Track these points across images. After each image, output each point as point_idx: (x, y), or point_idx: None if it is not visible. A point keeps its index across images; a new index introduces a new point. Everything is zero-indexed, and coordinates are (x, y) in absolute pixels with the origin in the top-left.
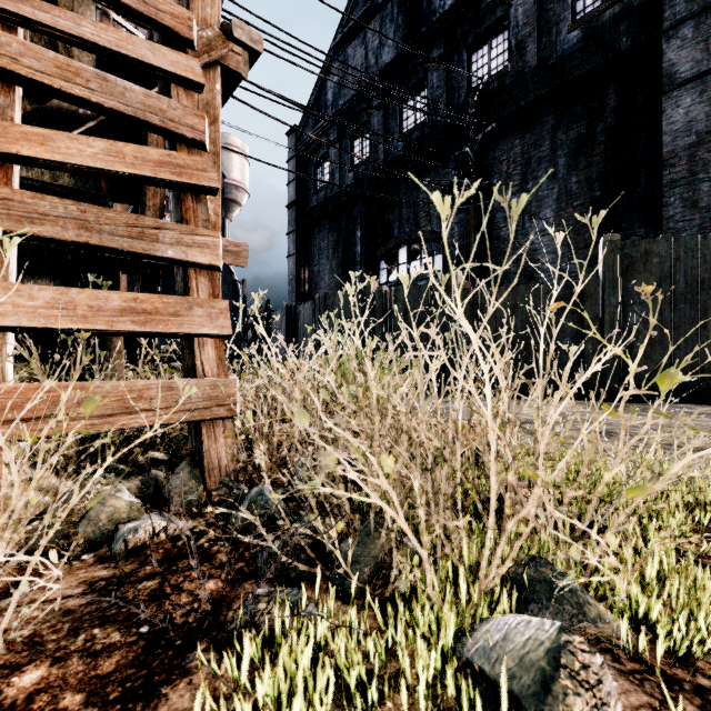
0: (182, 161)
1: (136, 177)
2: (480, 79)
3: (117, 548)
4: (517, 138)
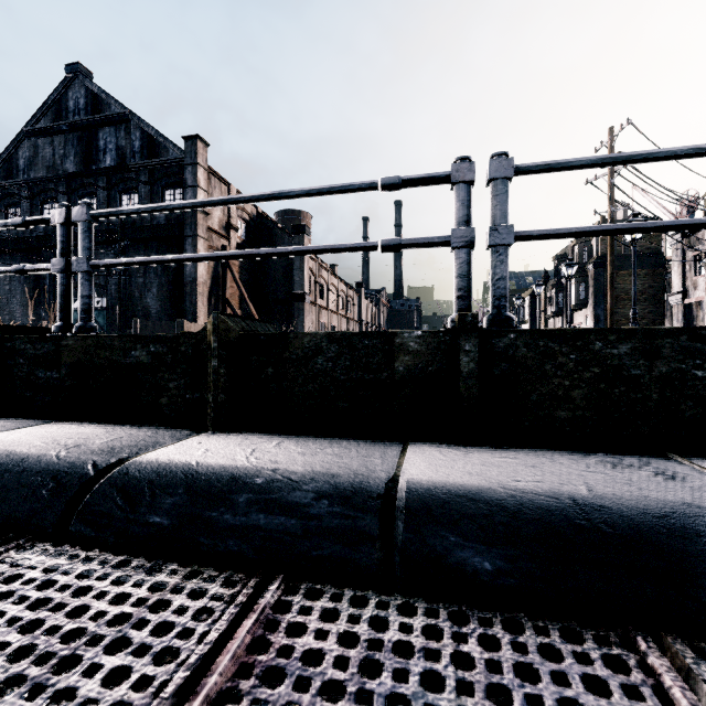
0: None
1: None
2: (120, 218)
3: None
4: (142, 250)
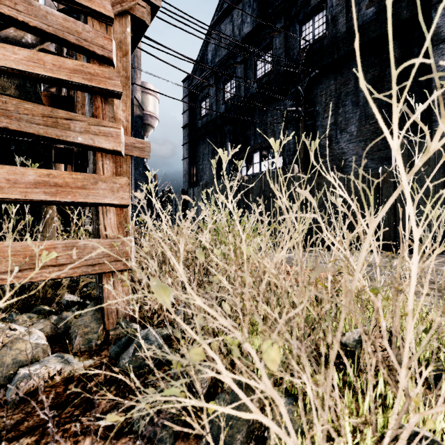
0: (93, 70)
1: (53, 79)
2: (307, 41)
3: (8, 395)
4: (332, 79)
